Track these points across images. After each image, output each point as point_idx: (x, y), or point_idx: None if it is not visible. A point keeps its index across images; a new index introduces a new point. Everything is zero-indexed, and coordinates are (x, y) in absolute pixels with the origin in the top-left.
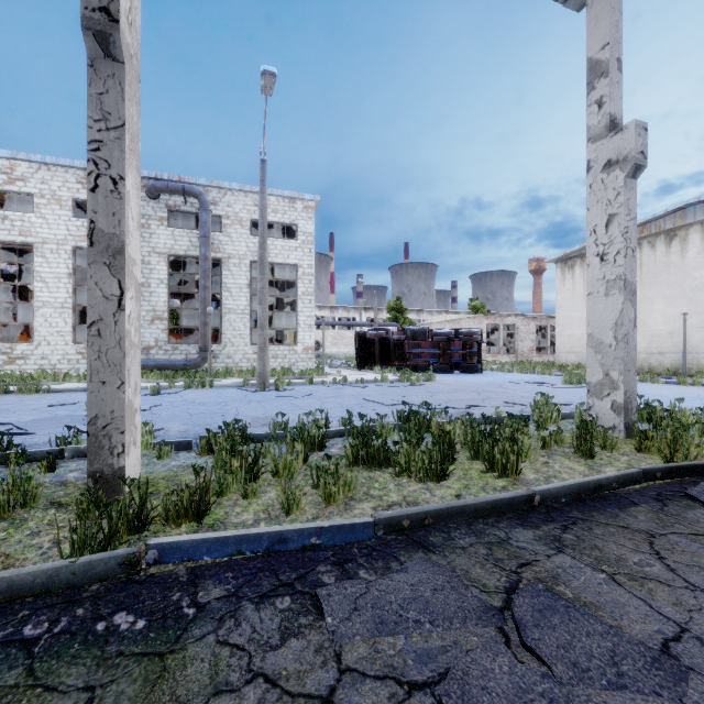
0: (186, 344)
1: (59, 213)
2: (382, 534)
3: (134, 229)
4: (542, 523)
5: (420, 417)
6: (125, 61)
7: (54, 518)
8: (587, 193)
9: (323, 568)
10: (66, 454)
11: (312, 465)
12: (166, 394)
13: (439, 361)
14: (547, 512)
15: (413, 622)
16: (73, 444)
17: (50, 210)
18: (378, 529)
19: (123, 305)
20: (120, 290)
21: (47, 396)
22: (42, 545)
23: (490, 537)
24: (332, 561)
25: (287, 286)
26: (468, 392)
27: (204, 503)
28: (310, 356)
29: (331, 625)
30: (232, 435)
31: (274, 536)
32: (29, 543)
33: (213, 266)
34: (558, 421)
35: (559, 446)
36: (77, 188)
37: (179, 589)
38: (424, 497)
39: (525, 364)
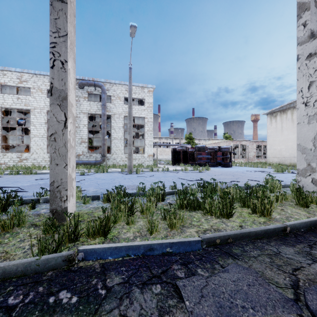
0: (95, 153)
1: (41, 96)
2: (205, 247)
3: (72, 89)
4: (296, 243)
5: (210, 185)
6: (68, 2)
7: (32, 232)
8: (297, 71)
9: (176, 266)
10: (41, 201)
11: (159, 208)
12: (87, 175)
13: (211, 161)
14: (295, 236)
15: (240, 307)
16: (44, 196)
17: (37, 94)
18: (203, 244)
19: (67, 125)
20: (65, 118)
21: (35, 175)
22: (25, 247)
23: (268, 251)
24: (180, 262)
25: (140, 127)
26: (227, 175)
27: (107, 227)
28: (151, 159)
29: (189, 307)
30: (119, 192)
31: (146, 246)
32: (18, 246)
33: (107, 119)
34: (280, 189)
35: (285, 201)
36: (48, 84)
37: (96, 276)
38: (222, 226)
39: (251, 163)
